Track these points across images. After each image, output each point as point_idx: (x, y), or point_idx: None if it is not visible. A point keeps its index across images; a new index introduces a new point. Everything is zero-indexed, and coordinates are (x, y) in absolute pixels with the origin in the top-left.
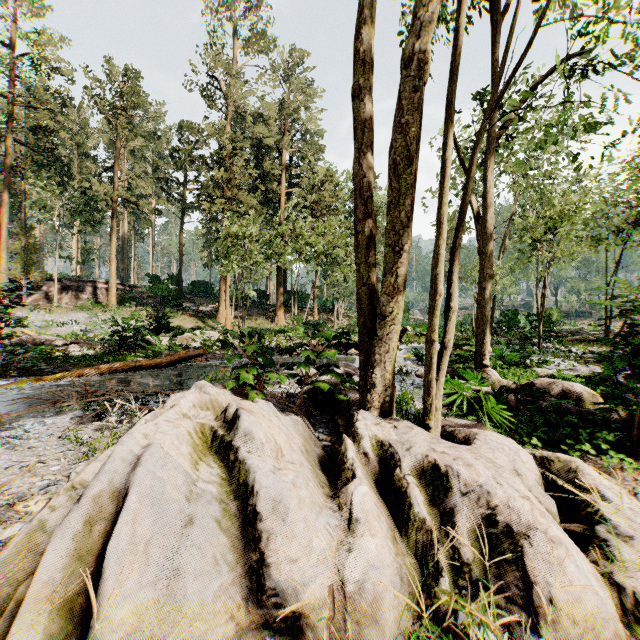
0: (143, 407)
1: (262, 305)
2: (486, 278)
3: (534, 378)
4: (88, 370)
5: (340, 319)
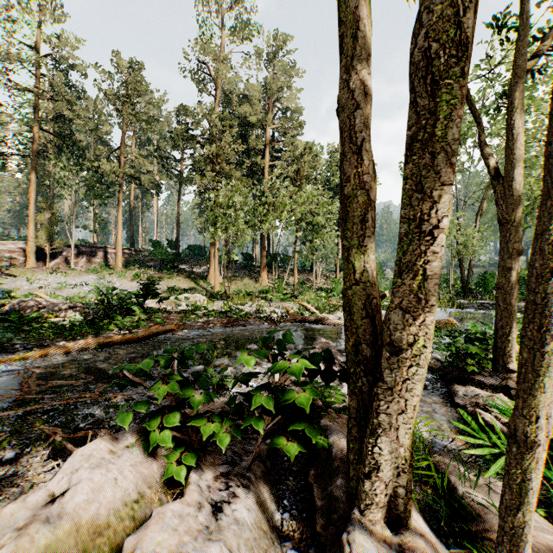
0: (59, 432)
1: (248, 266)
2: (512, 255)
3: None
4: (54, 348)
5: (318, 279)
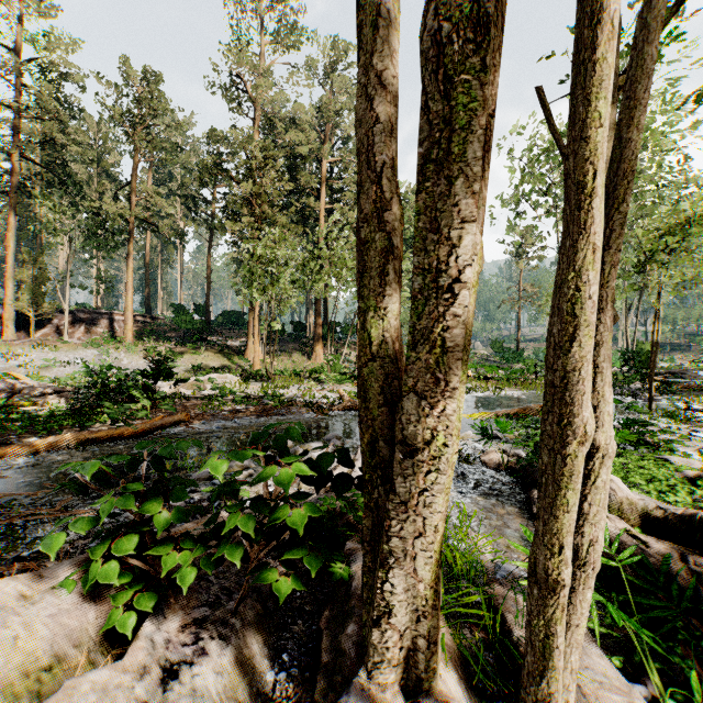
0: None
1: (299, 338)
2: None
3: (675, 479)
4: (17, 448)
5: None
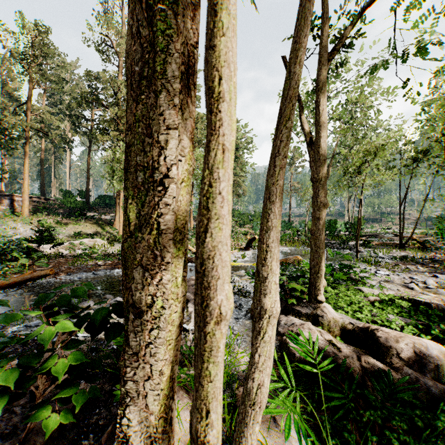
0: None
1: None
2: (321, 207)
3: (364, 302)
4: None
5: None
